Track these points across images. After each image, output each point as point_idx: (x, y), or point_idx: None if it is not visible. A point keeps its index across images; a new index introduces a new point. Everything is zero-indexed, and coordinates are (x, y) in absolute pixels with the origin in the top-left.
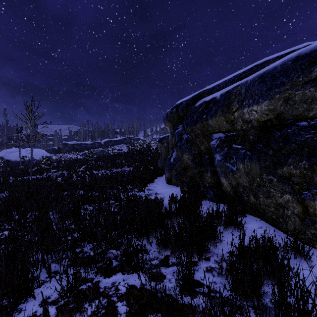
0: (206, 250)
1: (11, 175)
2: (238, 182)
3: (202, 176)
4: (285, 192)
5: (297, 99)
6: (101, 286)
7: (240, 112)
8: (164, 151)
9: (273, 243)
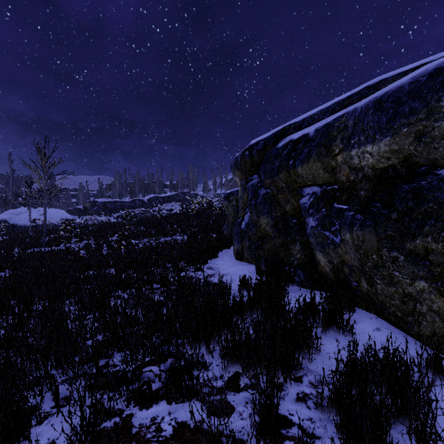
0: (296, 365)
1: (16, 246)
2: (343, 260)
3: (288, 250)
4: (417, 278)
5: (437, 134)
6: (134, 423)
7: (346, 155)
8: (232, 212)
9: (404, 361)
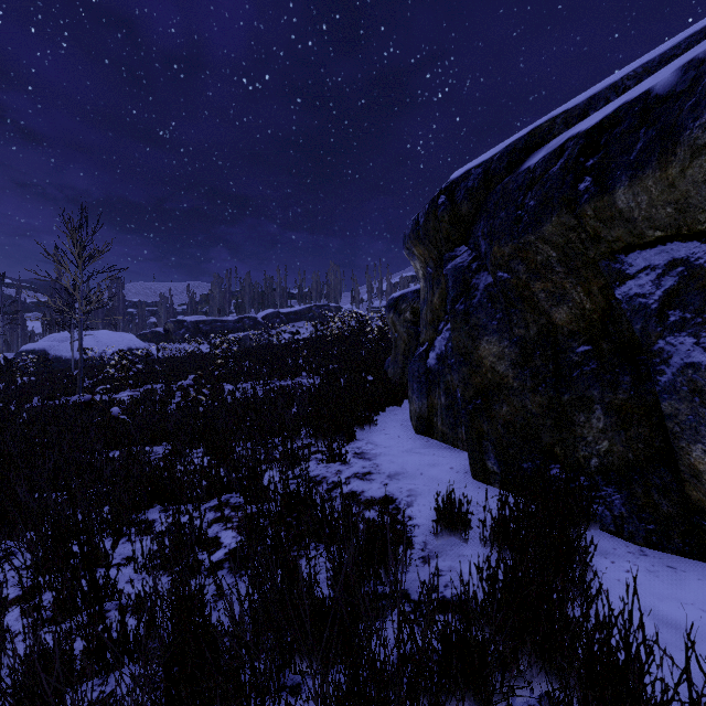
0: None
1: (35, 394)
2: None
3: (567, 425)
4: None
5: None
6: None
7: None
8: (403, 333)
9: None
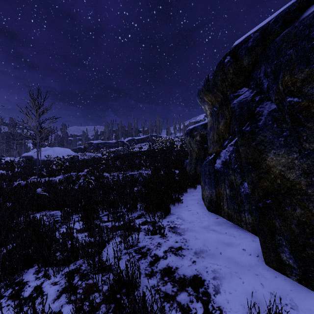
0: None
1: (17, 177)
2: None
3: None
4: None
5: None
6: None
7: None
8: (195, 148)
9: None
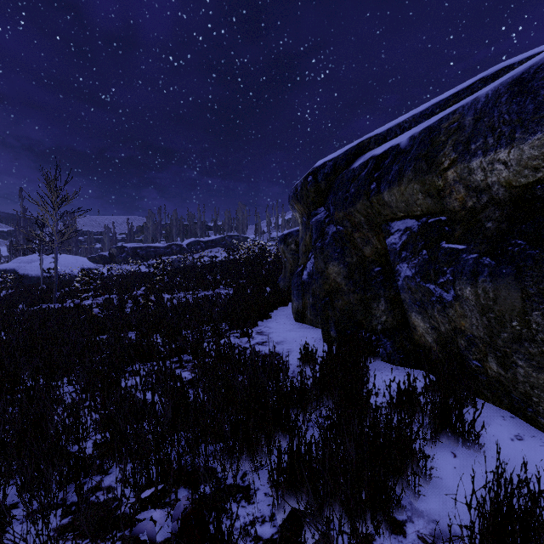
0: (394, 504)
1: (20, 302)
2: (458, 327)
3: (368, 309)
4: None
5: None
6: None
7: (461, 169)
8: (290, 259)
9: None
